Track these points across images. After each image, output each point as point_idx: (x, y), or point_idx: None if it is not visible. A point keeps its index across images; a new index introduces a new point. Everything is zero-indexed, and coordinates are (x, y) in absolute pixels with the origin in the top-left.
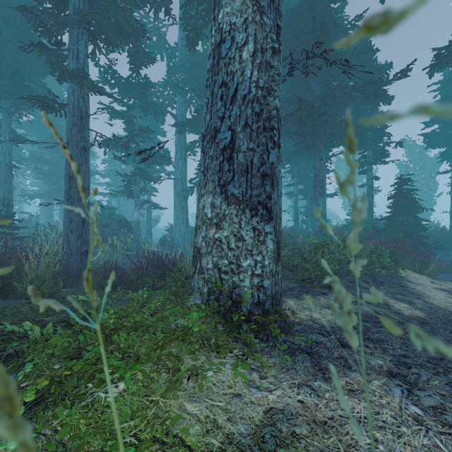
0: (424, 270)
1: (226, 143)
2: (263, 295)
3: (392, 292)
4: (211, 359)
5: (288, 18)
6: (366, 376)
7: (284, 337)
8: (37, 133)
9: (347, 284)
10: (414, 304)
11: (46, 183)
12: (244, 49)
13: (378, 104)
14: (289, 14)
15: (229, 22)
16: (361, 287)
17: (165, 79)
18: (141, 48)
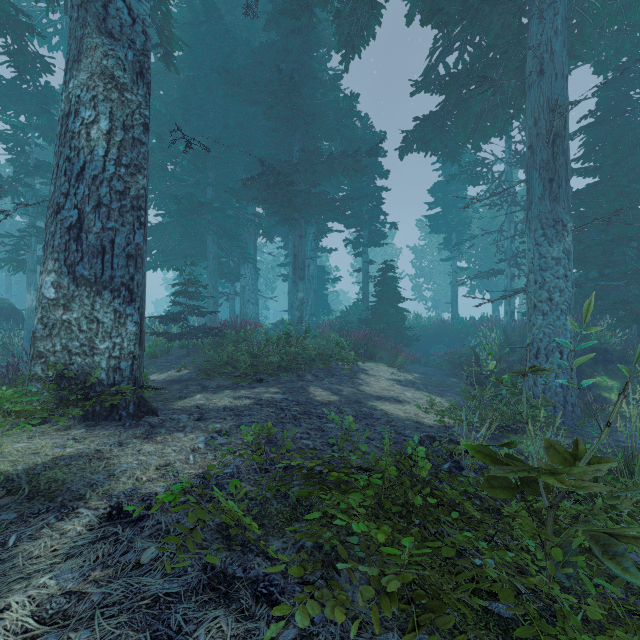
0: (395, 362)
1: (72, 220)
2: (116, 376)
3: (332, 383)
4: (34, 437)
5: (264, 53)
6: (188, 433)
7: (141, 418)
8: None
9: (291, 378)
10: (341, 392)
11: None
12: (92, 127)
13: (374, 177)
14: (265, 48)
15: (76, 94)
16: (304, 380)
17: None
18: (46, 33)
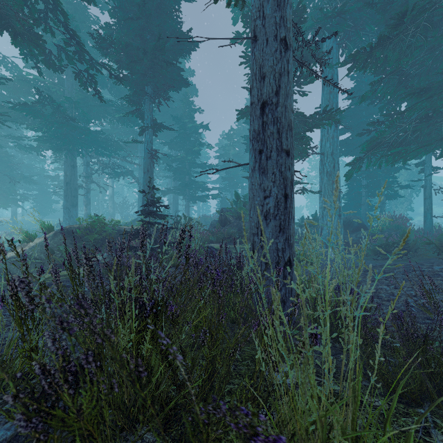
0: None
1: None
2: None
3: None
4: None
5: None
6: None
7: None
8: (167, 137)
9: None
10: None
11: (174, 180)
12: None
13: None
14: None
15: None
16: None
17: (321, 8)
18: None
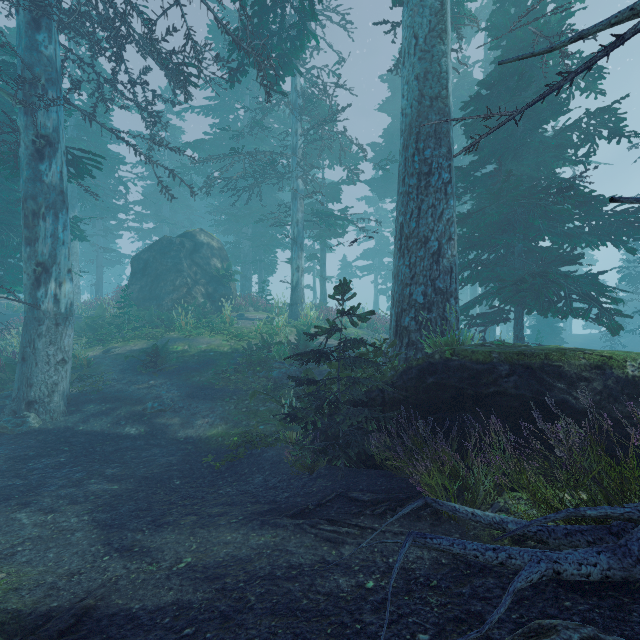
0: None
1: None
2: None
3: None
4: None
5: None
6: None
7: None
8: None
9: None
10: None
11: None
12: None
13: None
14: None
15: None
16: None
17: None
18: None
